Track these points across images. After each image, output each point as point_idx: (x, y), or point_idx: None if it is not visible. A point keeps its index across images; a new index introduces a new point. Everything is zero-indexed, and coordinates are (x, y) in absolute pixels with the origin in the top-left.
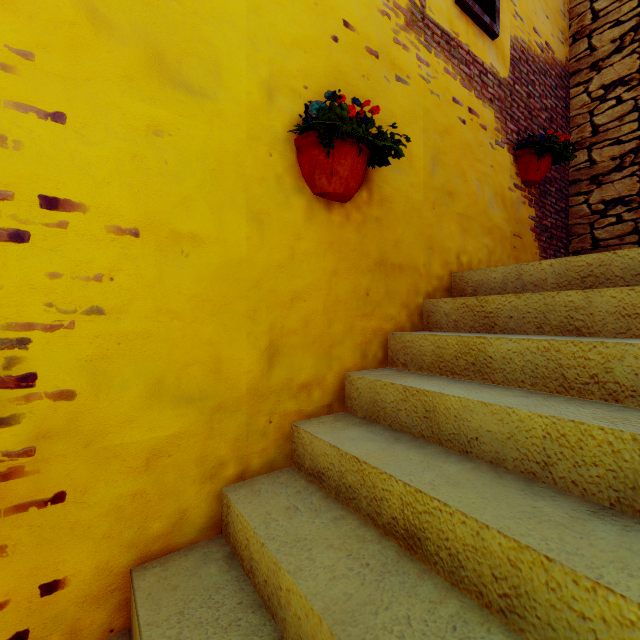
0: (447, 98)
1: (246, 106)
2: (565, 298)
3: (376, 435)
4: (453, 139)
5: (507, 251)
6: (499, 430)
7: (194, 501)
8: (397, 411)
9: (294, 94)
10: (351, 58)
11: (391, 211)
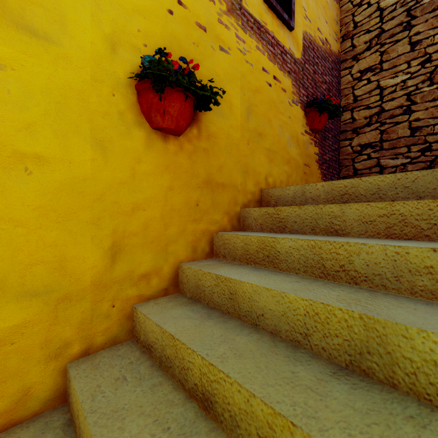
0: (258, 67)
1: (90, 53)
2: (328, 209)
3: (195, 313)
4: (262, 96)
5: (300, 175)
6: (277, 309)
7: (38, 378)
8: (212, 293)
9: (135, 49)
10: (184, 28)
11: (216, 144)
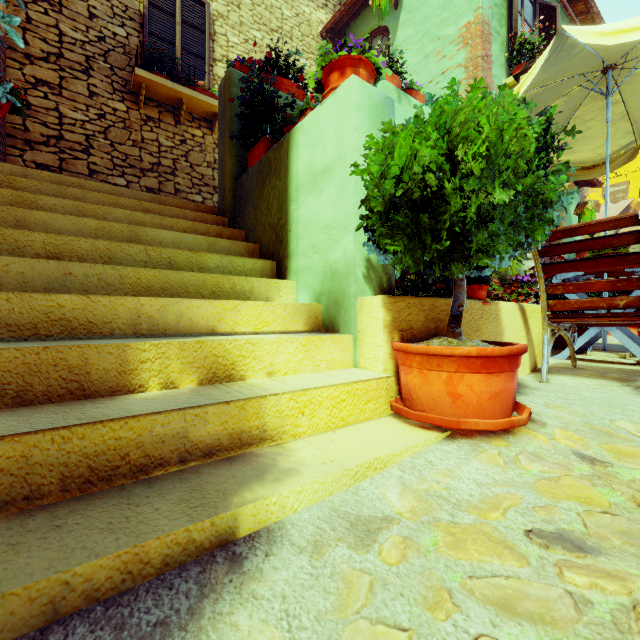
0: None
1: None
2: (72, 192)
3: None
4: None
5: None
6: (74, 228)
7: None
8: None
9: None
10: None
11: None
